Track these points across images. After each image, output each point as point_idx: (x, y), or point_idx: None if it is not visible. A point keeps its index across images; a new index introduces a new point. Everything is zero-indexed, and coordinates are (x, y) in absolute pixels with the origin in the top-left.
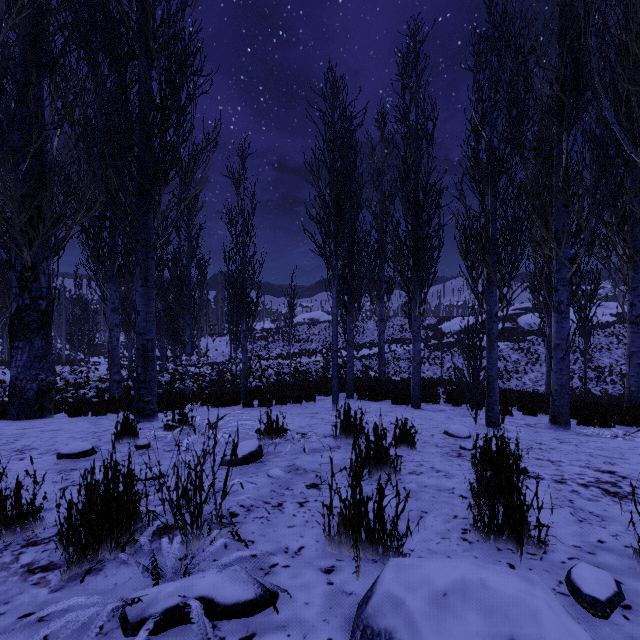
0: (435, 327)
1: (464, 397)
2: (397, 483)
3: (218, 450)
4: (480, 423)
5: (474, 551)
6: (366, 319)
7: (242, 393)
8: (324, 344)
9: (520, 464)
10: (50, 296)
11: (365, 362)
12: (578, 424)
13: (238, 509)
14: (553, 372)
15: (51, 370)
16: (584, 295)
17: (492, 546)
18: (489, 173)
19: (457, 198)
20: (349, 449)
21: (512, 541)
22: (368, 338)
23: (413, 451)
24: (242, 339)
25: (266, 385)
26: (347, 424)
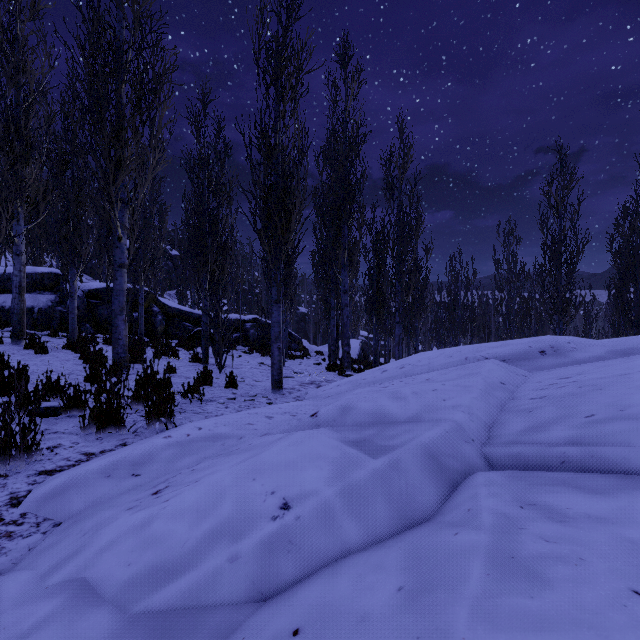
0: None
1: None
2: None
3: None
4: None
5: None
6: None
7: None
8: None
9: None
10: None
11: None
12: None
13: None
14: None
15: None
16: None
17: None
18: None
19: None
20: None
21: None
22: None
23: None
24: None
25: None
26: None
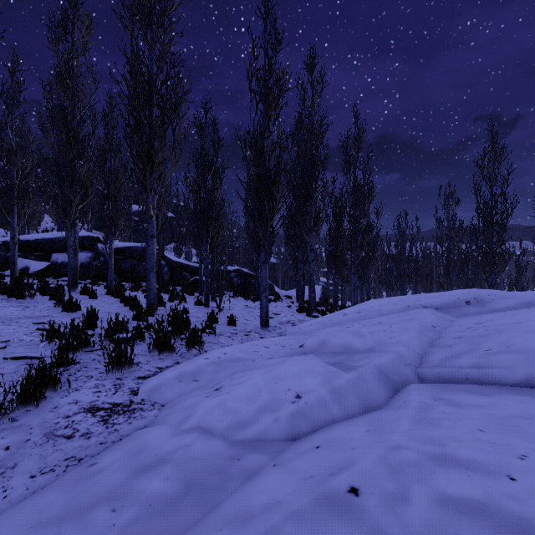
0: None
1: None
2: None
3: None
4: None
5: None
6: None
7: None
8: None
9: None
10: None
11: None
12: None
13: None
14: None
15: None
16: None
17: None
18: None
19: None
20: None
21: None
22: None
23: None
24: None
25: None
26: None
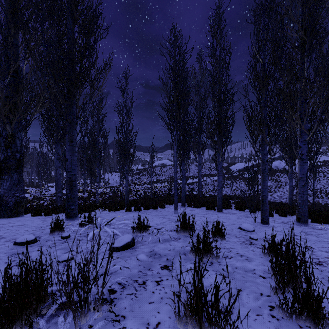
0: (227, 168)
1: (245, 206)
2: (229, 282)
3: (109, 239)
4: (257, 221)
5: (283, 328)
6: (190, 164)
7: (125, 203)
8: (169, 177)
9: (291, 251)
10: (22, 151)
11: (190, 186)
12: (311, 222)
13: (116, 286)
14: (298, 193)
15: (22, 191)
16: (312, 150)
17: (294, 323)
18: (263, 80)
19: (244, 96)
20: (186, 239)
21: (309, 320)
22: (192, 174)
23: (223, 240)
24: (125, 174)
25: (138, 198)
26: (184, 224)
